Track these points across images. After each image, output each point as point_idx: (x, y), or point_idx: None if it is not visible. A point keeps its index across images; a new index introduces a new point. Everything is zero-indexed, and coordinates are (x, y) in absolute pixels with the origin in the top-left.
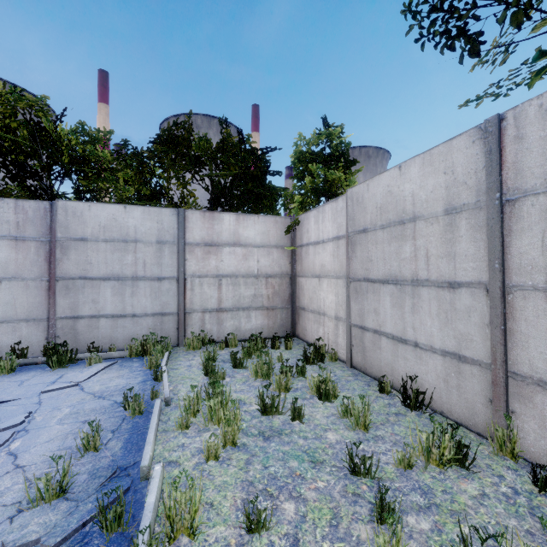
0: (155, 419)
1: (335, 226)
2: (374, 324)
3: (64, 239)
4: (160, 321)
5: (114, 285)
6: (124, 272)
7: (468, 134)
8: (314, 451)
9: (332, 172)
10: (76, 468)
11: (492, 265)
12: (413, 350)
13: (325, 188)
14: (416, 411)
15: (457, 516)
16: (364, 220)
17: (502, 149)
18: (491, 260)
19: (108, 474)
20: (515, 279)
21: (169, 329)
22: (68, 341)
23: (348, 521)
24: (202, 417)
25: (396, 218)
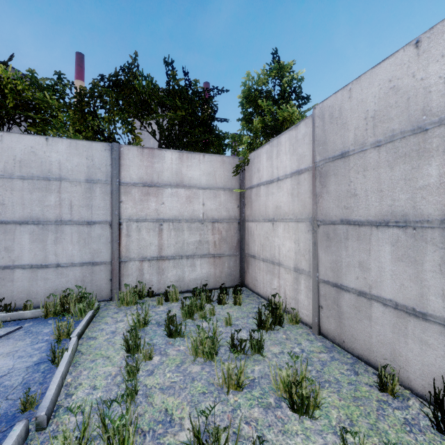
0: None
1: (294, 158)
2: (359, 283)
3: None
4: (90, 272)
5: (33, 230)
6: (45, 215)
7: None
8: None
9: (284, 108)
10: None
11: None
12: (442, 333)
13: (277, 123)
14: None
15: None
16: (343, 140)
17: None
18: None
19: None
20: None
21: (101, 280)
22: None
23: None
24: None
25: (406, 125)
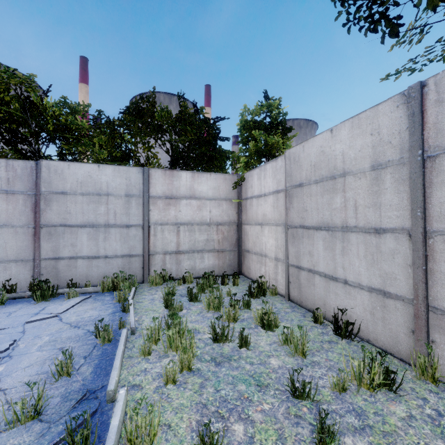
0: (122, 346)
1: (275, 181)
2: (309, 264)
3: (47, 193)
4: (128, 262)
5: (90, 231)
6: (98, 220)
7: (393, 100)
8: (259, 376)
9: (272, 137)
10: (50, 392)
11: (415, 213)
12: (343, 287)
13: (266, 150)
14: (346, 339)
15: (389, 437)
16: (300, 176)
17: (423, 112)
18: (414, 209)
19: (78, 397)
20: (436, 225)
21: (136, 268)
22: (51, 278)
23: (291, 442)
24: (162, 345)
25: (328, 174)
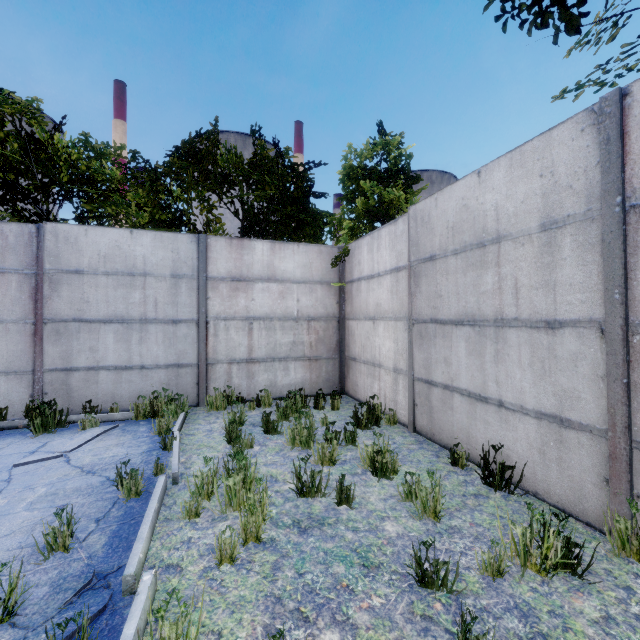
0: (155, 503)
1: (394, 254)
2: (444, 377)
3: (54, 272)
4: (175, 375)
5: (118, 329)
6: (130, 313)
7: (575, 120)
8: (366, 550)
9: (390, 190)
10: (34, 577)
11: (610, 295)
12: (496, 411)
13: (381, 210)
14: (502, 491)
15: None
16: (431, 244)
17: (624, 137)
18: (609, 288)
19: (78, 586)
20: None
21: (187, 384)
22: (59, 399)
23: None
24: (218, 501)
25: (473, 239)
